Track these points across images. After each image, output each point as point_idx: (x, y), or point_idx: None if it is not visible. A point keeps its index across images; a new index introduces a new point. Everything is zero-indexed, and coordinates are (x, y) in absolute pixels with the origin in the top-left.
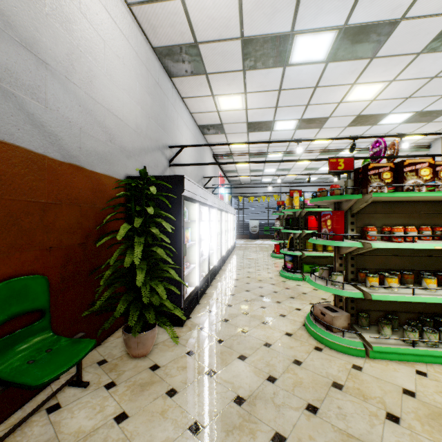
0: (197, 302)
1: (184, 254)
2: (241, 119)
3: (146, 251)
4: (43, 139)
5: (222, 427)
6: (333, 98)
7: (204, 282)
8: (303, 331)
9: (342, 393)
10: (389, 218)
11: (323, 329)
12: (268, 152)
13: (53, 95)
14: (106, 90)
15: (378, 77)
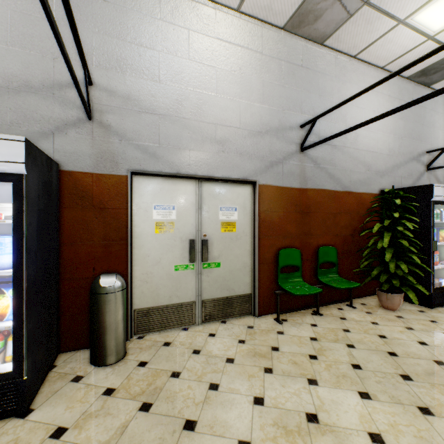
0: None
1: (433, 249)
2: None
3: (394, 242)
4: (334, 182)
5: (443, 350)
6: None
7: None
8: None
9: None
10: None
11: None
12: None
13: (337, 159)
14: (365, 139)
15: None
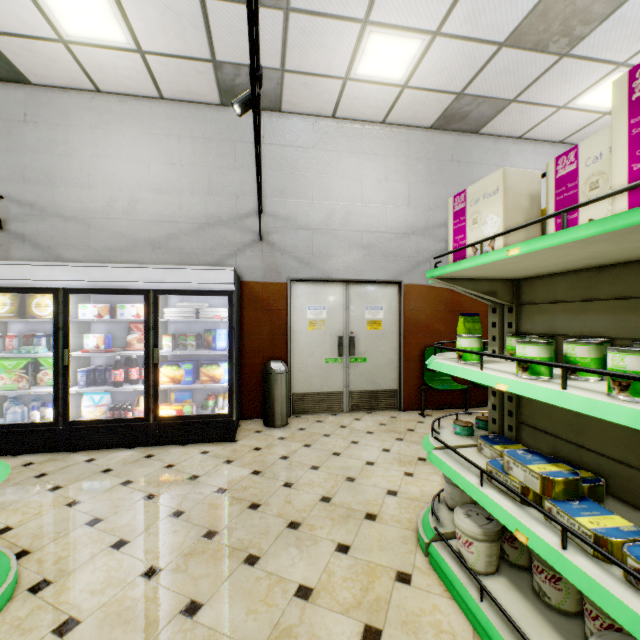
0: None
1: None
2: None
3: None
4: None
5: None
6: None
7: None
8: None
9: None
10: None
11: None
12: None
13: None
14: None
15: None
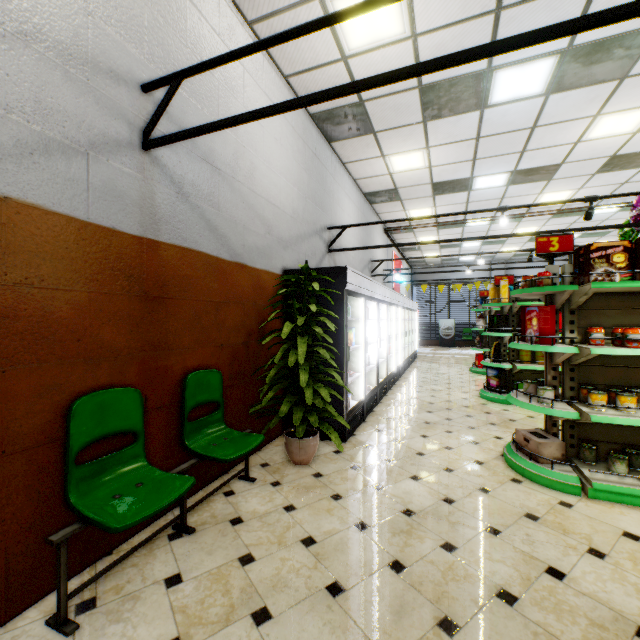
0: (363, 419)
1: (347, 358)
2: (423, 179)
3: (307, 352)
4: (217, 241)
5: (388, 529)
6: (564, 138)
7: (371, 397)
8: (500, 461)
9: (535, 524)
10: (630, 315)
11: (525, 459)
12: (467, 220)
13: (223, 198)
14: (265, 179)
15: (639, 100)
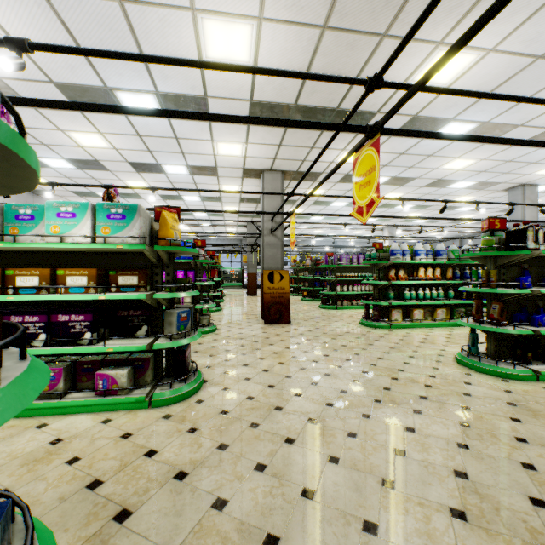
0: None
1: None
2: None
3: None
4: None
5: None
6: (148, 206)
7: None
8: None
9: None
10: None
11: None
12: None
13: None
14: None
15: (158, 203)
